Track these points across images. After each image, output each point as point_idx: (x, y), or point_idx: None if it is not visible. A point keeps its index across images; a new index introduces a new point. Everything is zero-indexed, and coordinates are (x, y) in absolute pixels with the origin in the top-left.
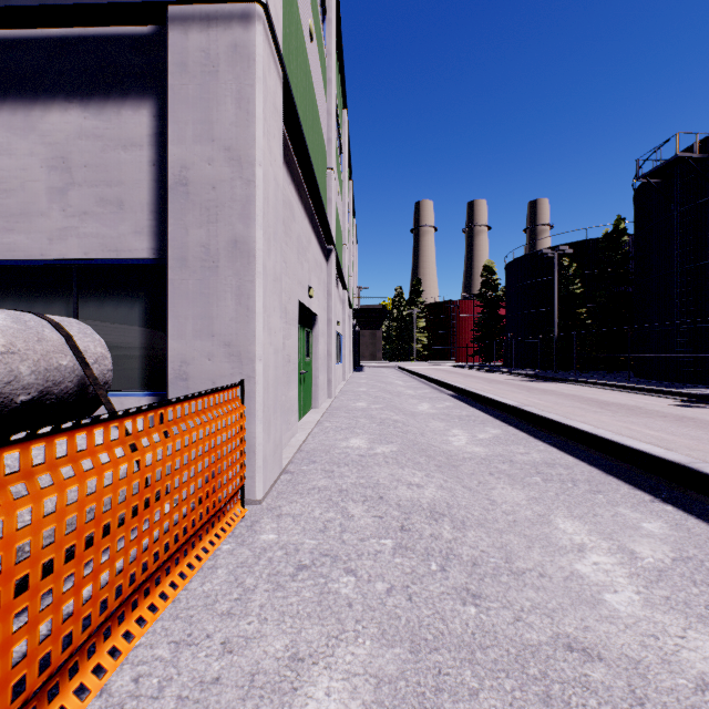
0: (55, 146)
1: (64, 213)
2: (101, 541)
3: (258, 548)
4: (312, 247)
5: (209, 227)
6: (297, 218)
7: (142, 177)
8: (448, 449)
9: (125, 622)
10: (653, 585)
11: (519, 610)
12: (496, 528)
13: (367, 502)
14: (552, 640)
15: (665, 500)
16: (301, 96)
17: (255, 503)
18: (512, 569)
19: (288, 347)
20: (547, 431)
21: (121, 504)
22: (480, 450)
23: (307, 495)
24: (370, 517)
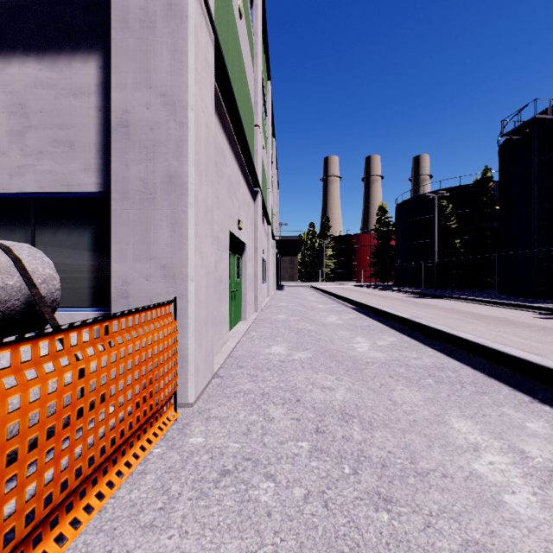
0: (15, 94)
1: (22, 152)
2: (5, 470)
3: (186, 452)
4: (242, 188)
5: (147, 164)
6: (228, 163)
7: (90, 121)
8: (353, 354)
9: (42, 542)
10: (546, 486)
11: (427, 515)
12: (399, 428)
13: (286, 405)
14: (462, 549)
15: (542, 400)
16: (232, 62)
17: (187, 406)
18: (417, 470)
19: (220, 269)
20: (435, 339)
21: (32, 428)
22: (380, 355)
23: (233, 398)
24: (288, 420)
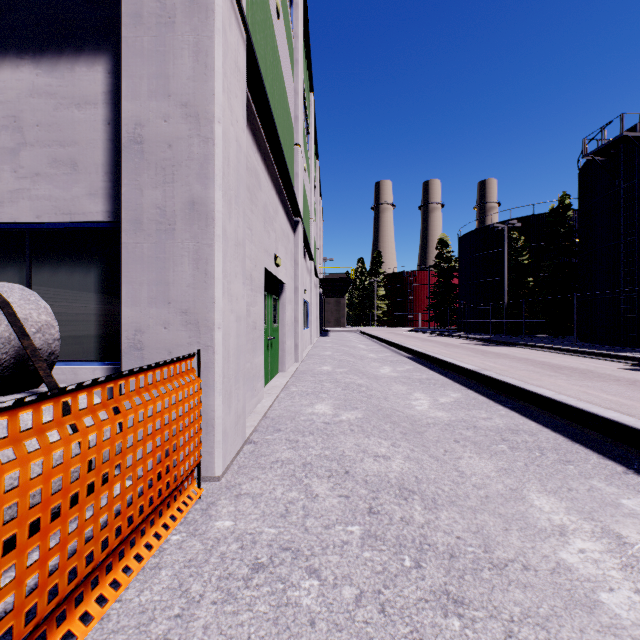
0: (6, 105)
1: (16, 174)
2: None
3: (211, 540)
4: (280, 218)
5: (165, 188)
6: (263, 187)
7: (96, 137)
8: (411, 413)
9: None
10: None
11: (508, 621)
12: (469, 507)
13: (332, 478)
14: None
15: (638, 471)
16: (268, 69)
17: (213, 480)
18: (493, 561)
19: (254, 314)
20: (507, 395)
21: (8, 524)
22: (443, 415)
23: (269, 470)
24: (336, 497)
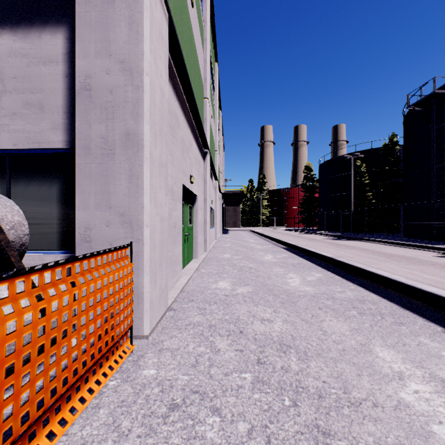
0: None
1: None
2: None
3: (139, 385)
4: (193, 149)
5: (107, 123)
6: (181, 126)
7: (57, 86)
8: (287, 288)
9: None
10: None
11: None
12: (331, 358)
13: (230, 336)
14: None
15: None
16: (185, 42)
17: (143, 338)
18: (350, 400)
19: (174, 217)
20: (355, 275)
21: None
22: (310, 289)
23: (184, 330)
24: (233, 351)
